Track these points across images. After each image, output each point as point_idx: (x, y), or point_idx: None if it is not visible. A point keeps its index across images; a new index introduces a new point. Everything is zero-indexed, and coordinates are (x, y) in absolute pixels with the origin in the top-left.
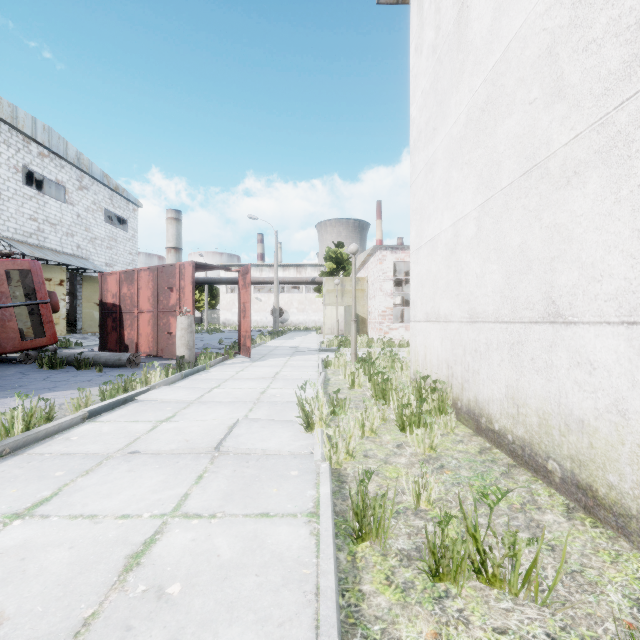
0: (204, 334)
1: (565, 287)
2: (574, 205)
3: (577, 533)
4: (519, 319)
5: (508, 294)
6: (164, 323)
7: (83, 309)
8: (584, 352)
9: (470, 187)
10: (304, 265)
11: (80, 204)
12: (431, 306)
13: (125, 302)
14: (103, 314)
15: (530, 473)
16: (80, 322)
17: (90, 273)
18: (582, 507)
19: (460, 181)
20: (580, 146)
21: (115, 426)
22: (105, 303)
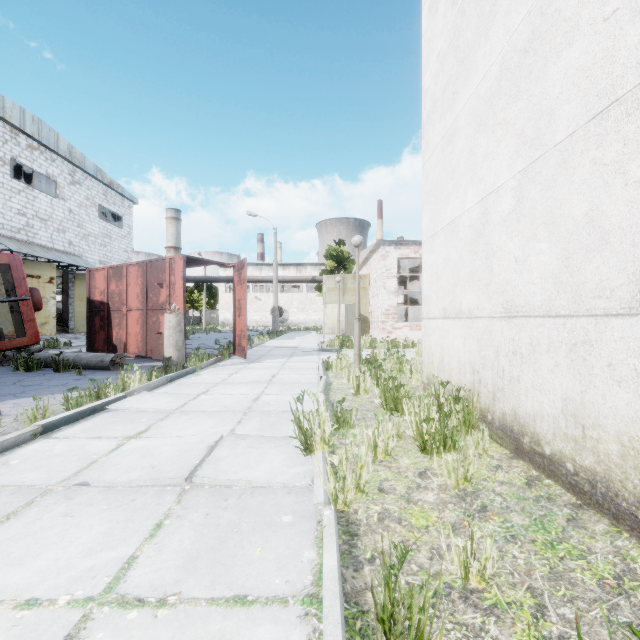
0: (202, 334)
1: None
2: None
3: None
4: (586, 311)
5: (567, 279)
6: (154, 322)
7: (75, 308)
8: None
9: (506, 151)
10: (304, 264)
11: (72, 199)
12: (450, 300)
13: (113, 299)
14: (91, 312)
15: (606, 519)
16: (72, 321)
17: (83, 271)
18: None
19: (491, 147)
20: None
21: (71, 444)
22: (93, 301)
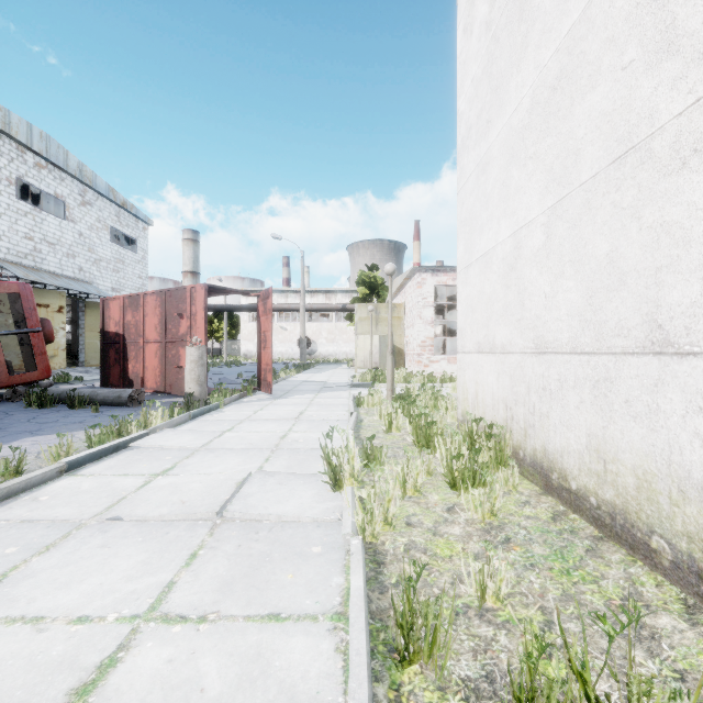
0: (222, 367)
1: (679, 306)
2: (694, 194)
3: None
4: (607, 349)
5: (590, 317)
6: (173, 355)
7: (86, 339)
8: None
9: (536, 186)
10: (334, 291)
11: (83, 221)
12: (484, 334)
13: (129, 331)
14: (105, 345)
15: (624, 550)
16: (83, 354)
17: (94, 299)
18: None
19: (522, 180)
20: None
21: (98, 481)
22: (107, 332)
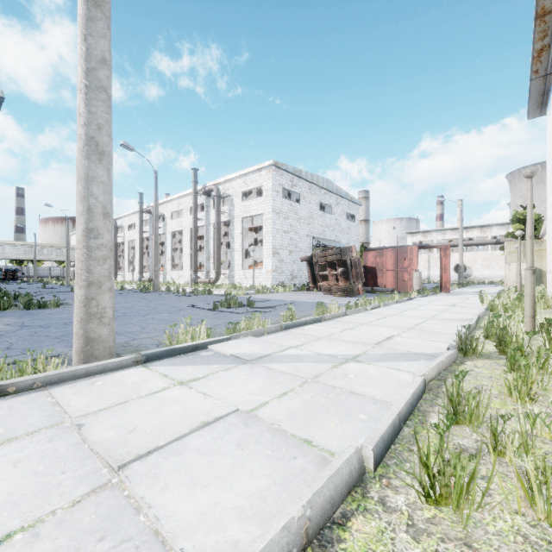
0: None
1: None
2: None
3: None
4: None
5: None
6: (400, 275)
7: None
8: None
9: None
10: (489, 225)
11: (336, 213)
12: (549, 266)
13: (378, 266)
14: (365, 271)
15: None
16: None
17: None
18: None
19: None
20: None
21: (416, 302)
22: (366, 266)
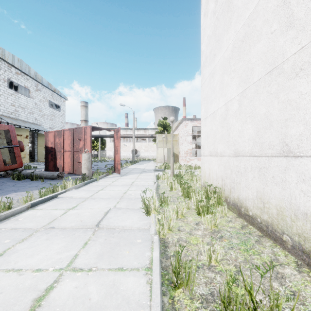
0: (98, 162)
1: (294, 136)
2: (300, 88)
3: (306, 282)
4: (264, 154)
5: (258, 140)
6: (76, 157)
7: (38, 150)
8: (307, 173)
9: (235, 83)
10: (147, 128)
11: (36, 98)
12: (212, 148)
13: (57, 146)
14: (46, 152)
15: (271, 241)
16: (36, 156)
17: (41, 132)
18: (306, 264)
19: (229, 81)
20: (305, 53)
21: (44, 212)
22: (47, 147)
